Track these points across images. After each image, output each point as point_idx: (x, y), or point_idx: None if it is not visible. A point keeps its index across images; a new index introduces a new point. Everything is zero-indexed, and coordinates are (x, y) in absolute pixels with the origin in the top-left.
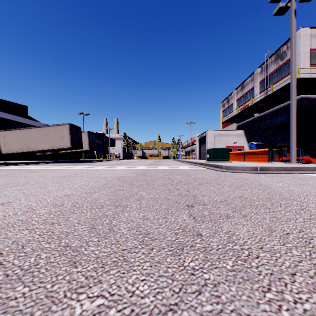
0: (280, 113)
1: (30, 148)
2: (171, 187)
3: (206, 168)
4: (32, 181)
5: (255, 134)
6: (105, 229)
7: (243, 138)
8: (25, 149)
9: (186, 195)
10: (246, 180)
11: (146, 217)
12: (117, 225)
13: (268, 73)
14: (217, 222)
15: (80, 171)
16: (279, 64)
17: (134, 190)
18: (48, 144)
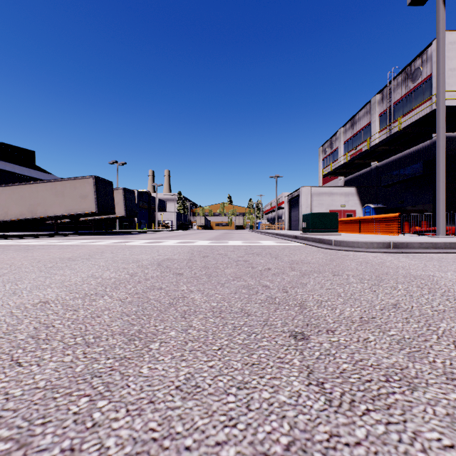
0: (410, 160)
1: (36, 213)
2: (251, 282)
3: (303, 244)
4: (5, 269)
5: (372, 193)
6: (55, 453)
7: (354, 199)
8: (28, 215)
9: (283, 303)
10: (381, 267)
11: (195, 382)
12: (102, 425)
13: (392, 101)
14: (391, 407)
15: (102, 248)
16: (409, 88)
17: (180, 290)
18: (62, 207)
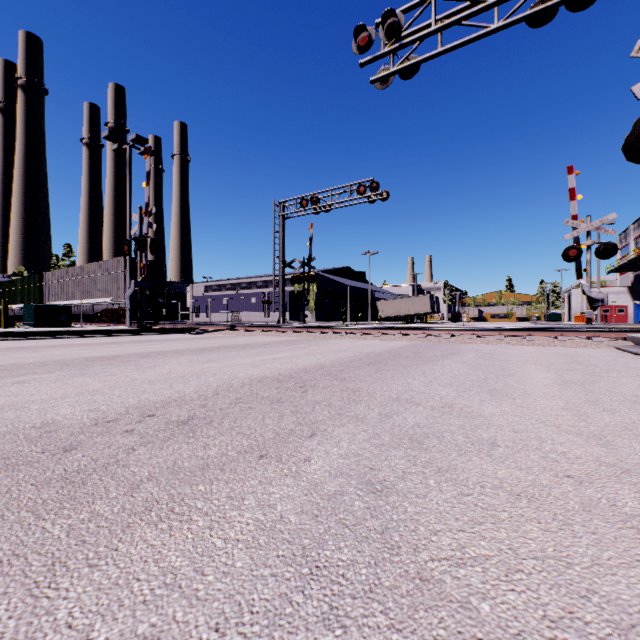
0: None
1: (400, 313)
2: None
3: None
4: None
5: None
6: None
7: (625, 297)
8: (396, 314)
9: None
10: None
11: None
12: None
13: None
14: None
15: None
16: None
17: None
18: (413, 310)
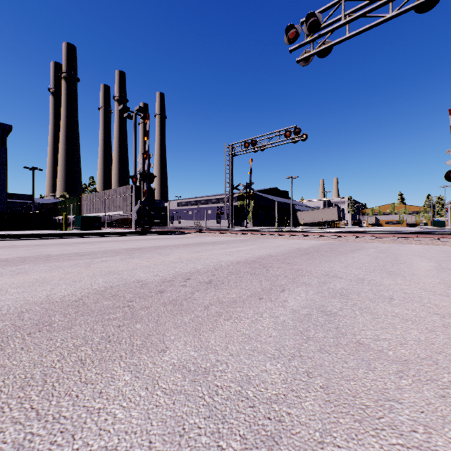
0: None
1: (314, 220)
2: None
3: None
4: None
5: None
6: None
7: None
8: (311, 221)
9: None
10: None
11: None
12: None
13: None
14: None
15: None
16: None
17: None
18: (324, 218)
